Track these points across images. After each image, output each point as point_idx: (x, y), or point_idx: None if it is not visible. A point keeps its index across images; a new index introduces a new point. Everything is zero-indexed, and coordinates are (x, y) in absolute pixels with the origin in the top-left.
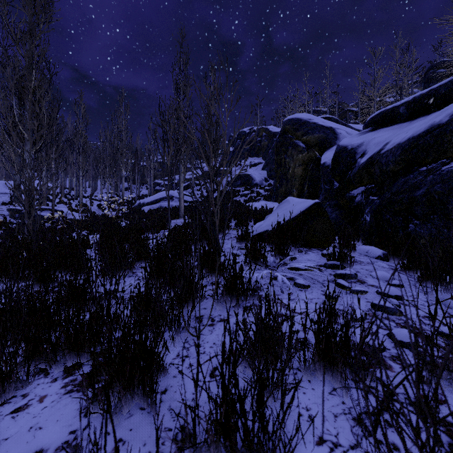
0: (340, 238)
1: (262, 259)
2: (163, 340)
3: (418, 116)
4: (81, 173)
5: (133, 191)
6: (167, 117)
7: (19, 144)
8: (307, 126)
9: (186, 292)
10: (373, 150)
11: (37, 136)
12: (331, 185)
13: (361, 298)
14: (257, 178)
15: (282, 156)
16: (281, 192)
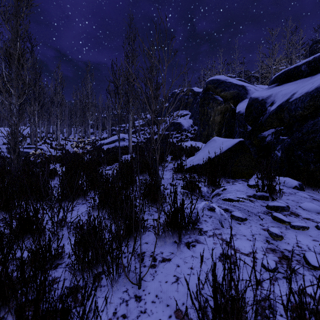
0: (262, 171)
1: (198, 190)
2: (99, 289)
3: (318, 72)
4: (59, 122)
5: (97, 135)
6: (118, 74)
7: None
8: (224, 84)
9: (126, 235)
10: (281, 100)
11: (21, 92)
12: (245, 128)
13: (304, 235)
14: (185, 124)
15: (205, 108)
16: (204, 134)
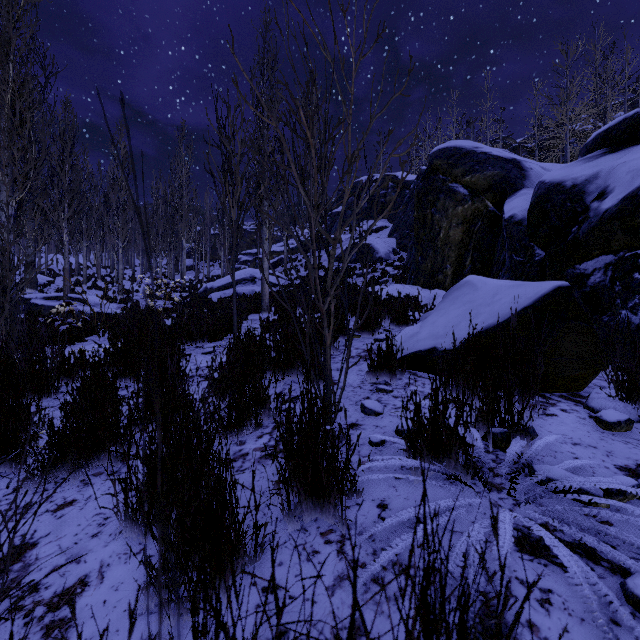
0: (632, 376)
1: (464, 454)
2: None
3: None
4: (121, 244)
5: (201, 270)
6: (230, 126)
7: (32, 203)
8: (472, 158)
9: None
10: (629, 183)
11: (18, 177)
12: (529, 255)
13: None
14: (381, 249)
15: (428, 211)
16: (424, 269)
